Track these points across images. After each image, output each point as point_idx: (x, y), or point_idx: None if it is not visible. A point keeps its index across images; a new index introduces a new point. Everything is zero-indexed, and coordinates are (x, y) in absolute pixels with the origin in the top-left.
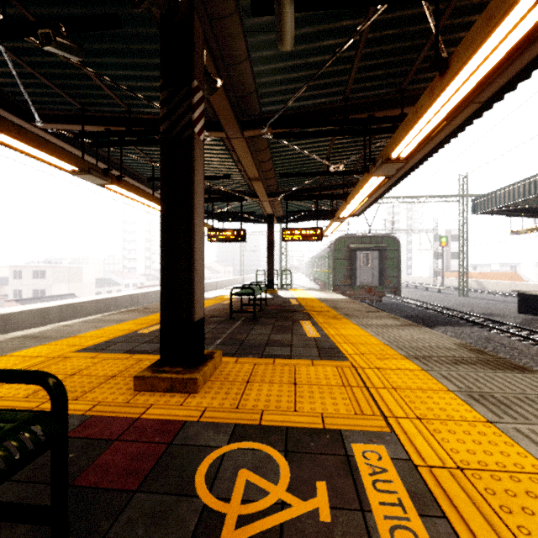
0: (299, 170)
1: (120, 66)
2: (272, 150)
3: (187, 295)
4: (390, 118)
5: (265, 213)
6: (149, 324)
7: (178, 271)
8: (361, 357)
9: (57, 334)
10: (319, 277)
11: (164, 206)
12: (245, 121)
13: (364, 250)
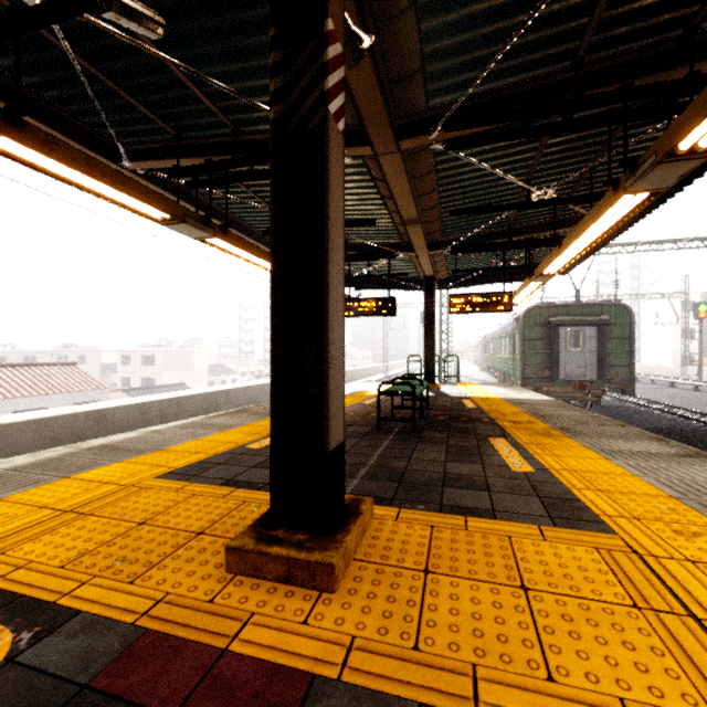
0: (478, 204)
1: (220, 57)
2: (440, 173)
3: (315, 403)
4: (666, 84)
5: (420, 276)
6: (262, 433)
7: (301, 361)
8: (639, 527)
9: (143, 444)
10: (496, 366)
11: (277, 248)
12: (401, 125)
13: (572, 326)
